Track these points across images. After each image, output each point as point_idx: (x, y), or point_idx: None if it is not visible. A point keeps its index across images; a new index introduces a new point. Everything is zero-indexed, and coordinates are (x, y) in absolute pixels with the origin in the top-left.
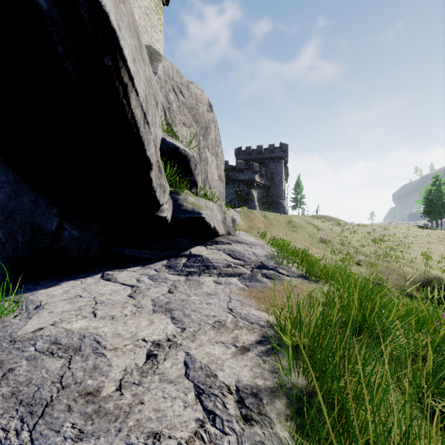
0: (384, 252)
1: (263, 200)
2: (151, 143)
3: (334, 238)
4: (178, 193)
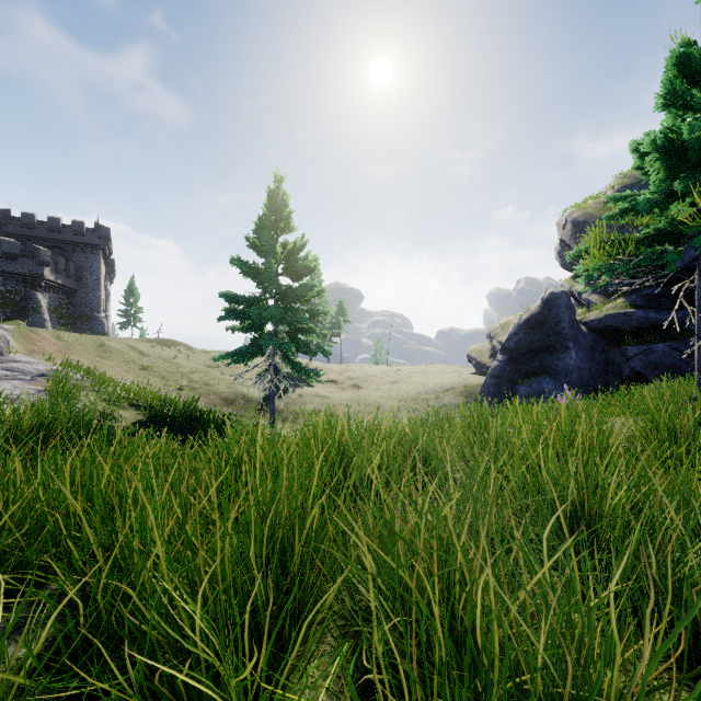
0: (212, 377)
1: (61, 311)
2: None
3: (162, 365)
4: None
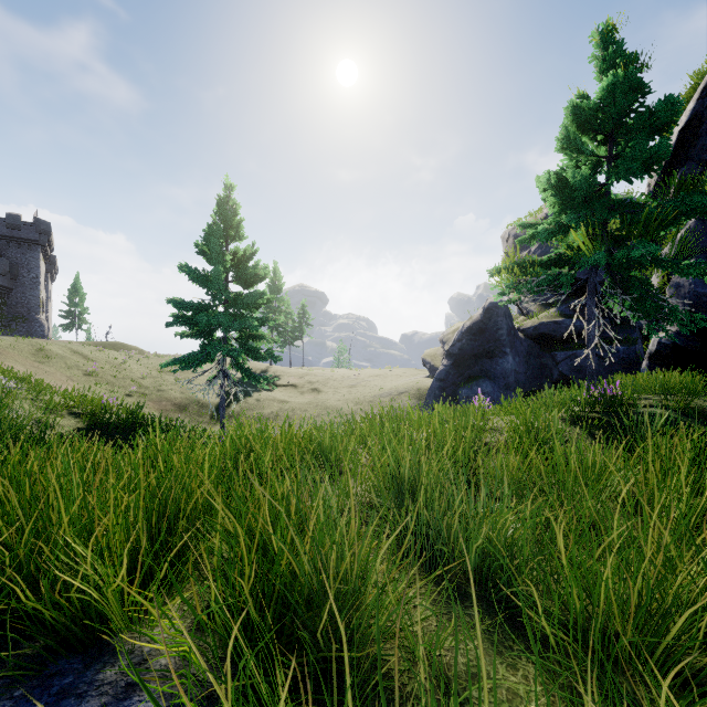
0: (165, 383)
1: None
2: None
3: (109, 371)
4: None
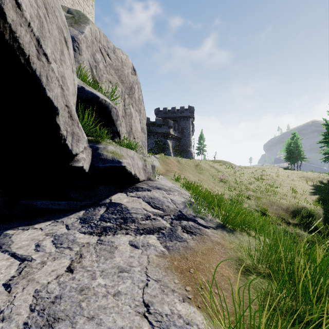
0: (265, 188)
1: (176, 148)
2: (53, 82)
3: (230, 178)
4: (98, 142)
